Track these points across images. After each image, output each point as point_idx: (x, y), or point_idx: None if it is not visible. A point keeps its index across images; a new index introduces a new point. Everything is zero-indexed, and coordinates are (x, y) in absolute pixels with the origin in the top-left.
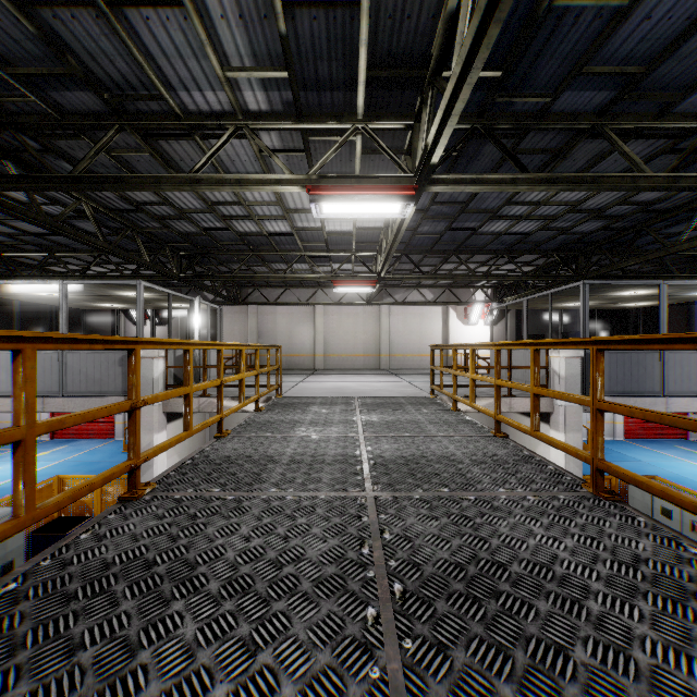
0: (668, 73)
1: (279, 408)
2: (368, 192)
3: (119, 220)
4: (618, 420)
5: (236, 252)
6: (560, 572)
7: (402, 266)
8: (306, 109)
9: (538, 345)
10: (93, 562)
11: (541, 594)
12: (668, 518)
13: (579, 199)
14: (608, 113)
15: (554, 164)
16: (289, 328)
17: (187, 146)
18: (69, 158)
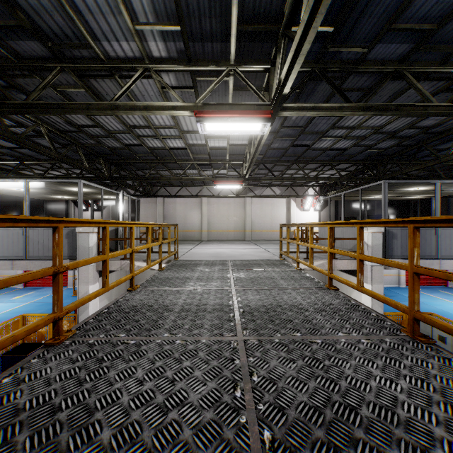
0: (451, 30)
1: (175, 268)
2: (238, 115)
3: (66, 138)
4: (401, 274)
5: (148, 161)
6: (403, 415)
7: (260, 171)
8: (194, 56)
9: (363, 224)
10: (6, 408)
11: (393, 440)
12: (443, 343)
13: (381, 125)
14: (406, 61)
15: (369, 97)
16: (184, 213)
17: (111, 84)
18: (27, 92)
